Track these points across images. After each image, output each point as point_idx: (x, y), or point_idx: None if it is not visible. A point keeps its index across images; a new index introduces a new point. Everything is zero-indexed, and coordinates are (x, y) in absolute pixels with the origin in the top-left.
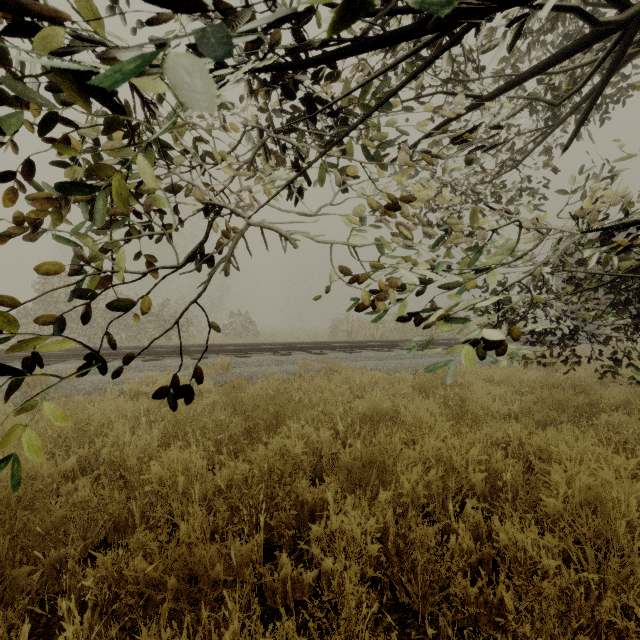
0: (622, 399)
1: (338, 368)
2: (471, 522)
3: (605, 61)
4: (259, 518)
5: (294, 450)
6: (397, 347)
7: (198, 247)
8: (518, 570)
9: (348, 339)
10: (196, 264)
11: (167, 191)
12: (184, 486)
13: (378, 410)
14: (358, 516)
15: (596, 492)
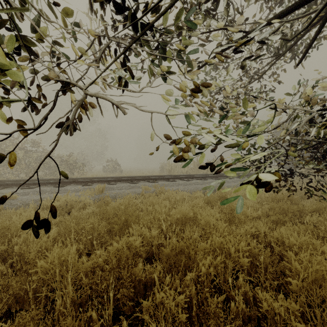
0: (315, 207)
1: (163, 190)
2: (242, 290)
3: (323, 8)
4: (111, 292)
5: (135, 244)
6: (195, 178)
7: (48, 113)
8: (274, 326)
9: (169, 174)
10: (65, 129)
11: (44, 80)
12: (63, 272)
13: (185, 216)
14: (173, 293)
15: (321, 274)
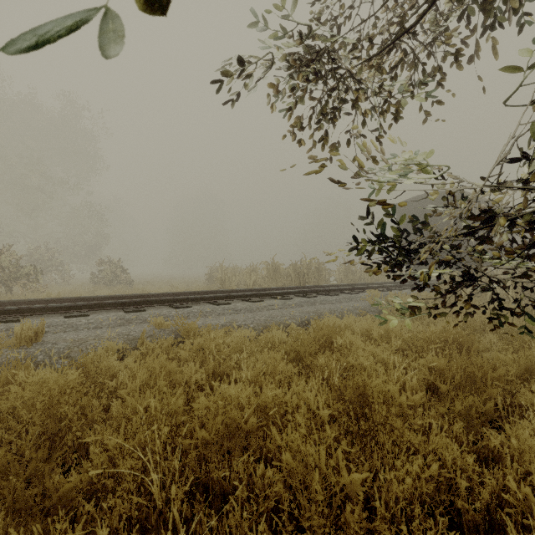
0: (526, 364)
1: (195, 330)
2: None
3: None
4: None
5: None
6: (268, 296)
7: None
8: None
9: (222, 287)
10: None
11: None
12: None
13: (233, 428)
14: None
15: None
